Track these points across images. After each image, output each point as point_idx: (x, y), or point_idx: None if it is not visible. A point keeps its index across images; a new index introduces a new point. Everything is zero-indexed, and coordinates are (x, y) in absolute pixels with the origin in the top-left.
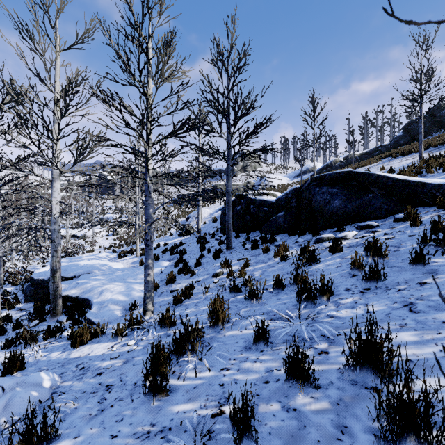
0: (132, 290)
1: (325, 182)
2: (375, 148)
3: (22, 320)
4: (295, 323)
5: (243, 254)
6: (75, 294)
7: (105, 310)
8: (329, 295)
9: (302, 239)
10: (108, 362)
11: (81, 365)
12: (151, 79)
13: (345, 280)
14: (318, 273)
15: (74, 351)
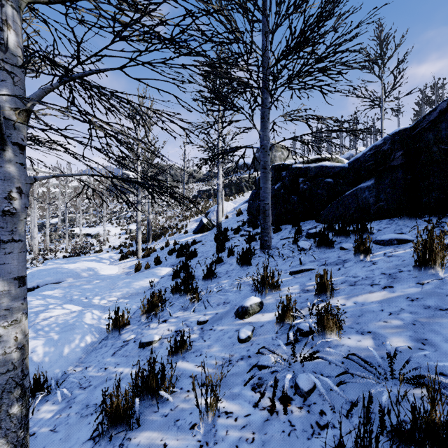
0: (74, 329)
1: None
2: None
3: None
4: None
5: (299, 259)
6: None
7: None
8: None
9: None
10: None
11: None
12: None
13: None
14: None
15: None
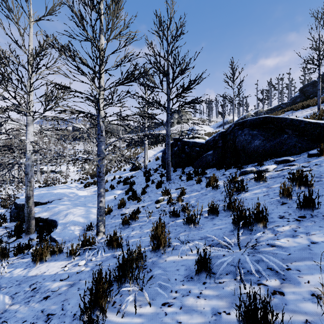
0: (90, 213)
1: (246, 126)
2: (278, 105)
3: (2, 237)
4: (234, 251)
5: (179, 184)
6: (46, 216)
7: (66, 230)
8: (265, 222)
9: (229, 172)
10: (57, 284)
11: (34, 285)
12: (103, 36)
13: (276, 207)
14: (248, 201)
15: (34, 268)
